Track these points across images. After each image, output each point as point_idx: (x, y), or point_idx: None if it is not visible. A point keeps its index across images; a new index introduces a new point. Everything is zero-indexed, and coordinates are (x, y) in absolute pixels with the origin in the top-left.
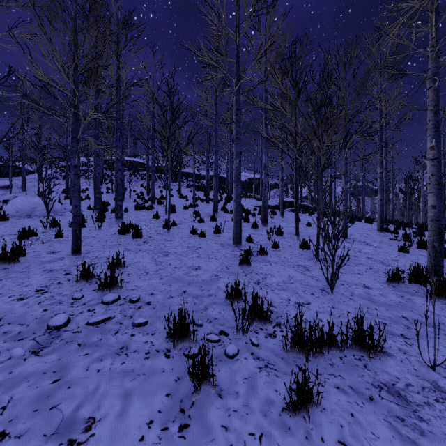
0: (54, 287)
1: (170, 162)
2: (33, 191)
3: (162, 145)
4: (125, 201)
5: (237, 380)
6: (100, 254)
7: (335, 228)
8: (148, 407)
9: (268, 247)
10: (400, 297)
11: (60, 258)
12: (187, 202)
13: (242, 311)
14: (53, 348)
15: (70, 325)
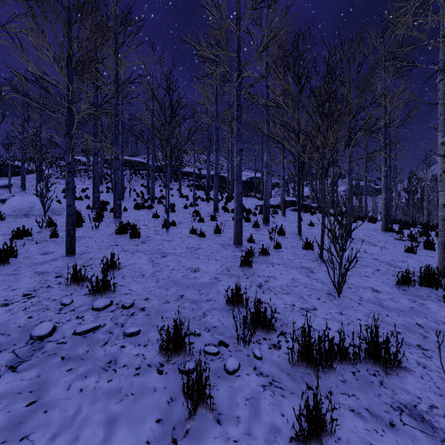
0: (42, 291)
1: (169, 160)
2: (32, 190)
3: (160, 142)
4: (124, 200)
5: (238, 401)
6: (95, 254)
7: (343, 228)
8: (134, 436)
9: (270, 248)
10: (412, 301)
11: (53, 259)
12: (188, 201)
13: (243, 320)
14: (33, 363)
15: (55, 335)
